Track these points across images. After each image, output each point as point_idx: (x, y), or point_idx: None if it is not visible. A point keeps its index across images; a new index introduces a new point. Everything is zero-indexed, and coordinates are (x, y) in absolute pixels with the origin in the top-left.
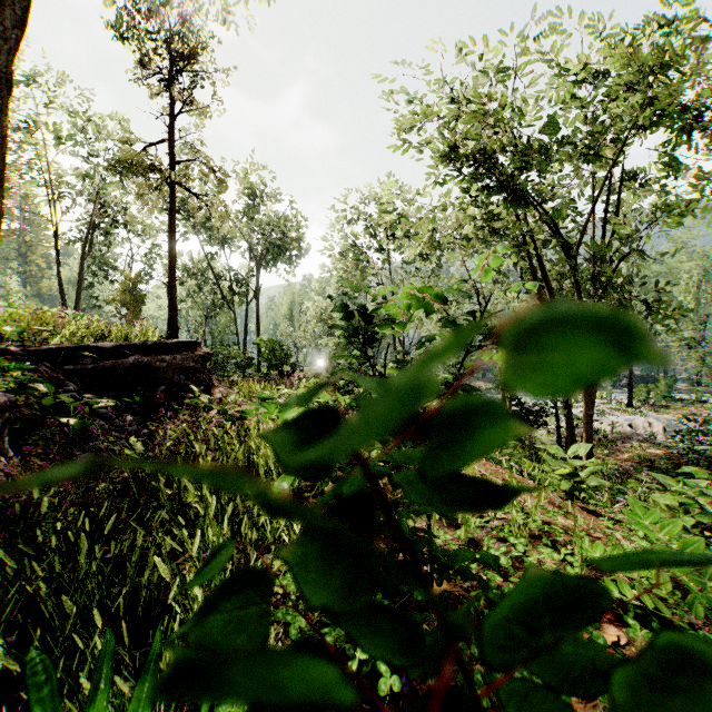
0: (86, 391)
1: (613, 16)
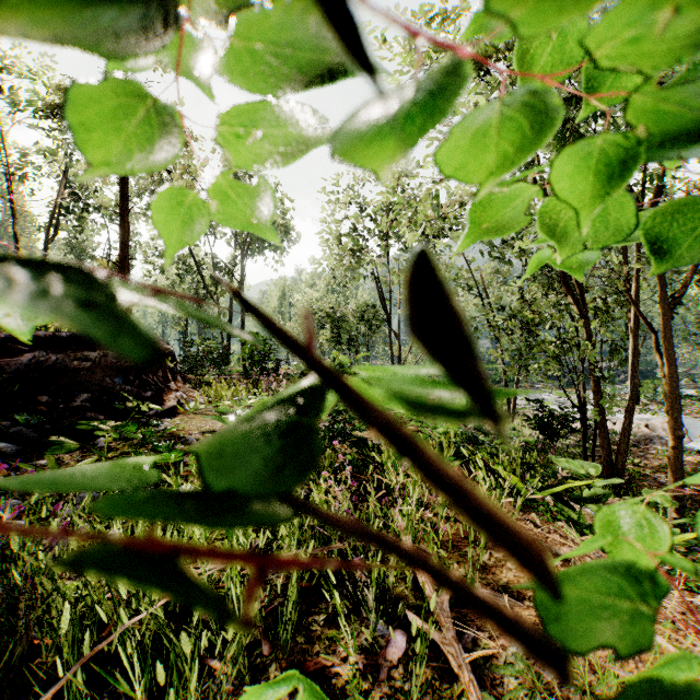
0: None
1: None
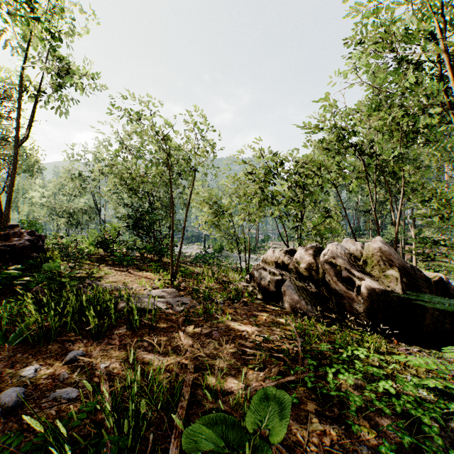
0: None
1: None
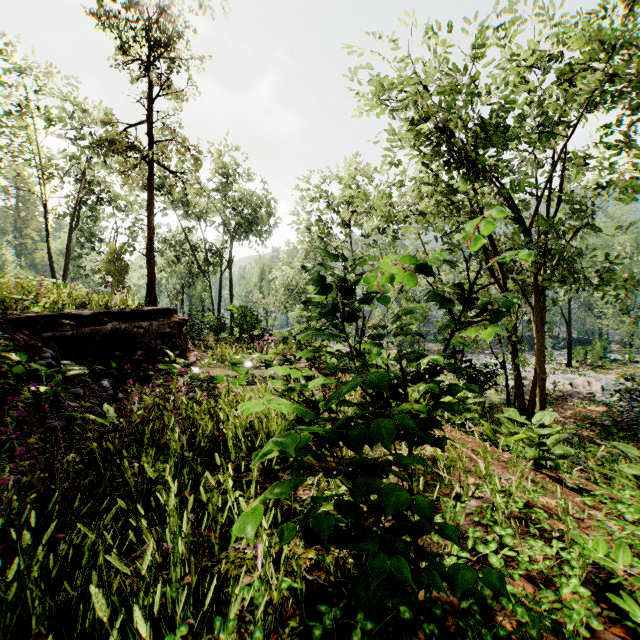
0: (64, 357)
1: (561, 5)
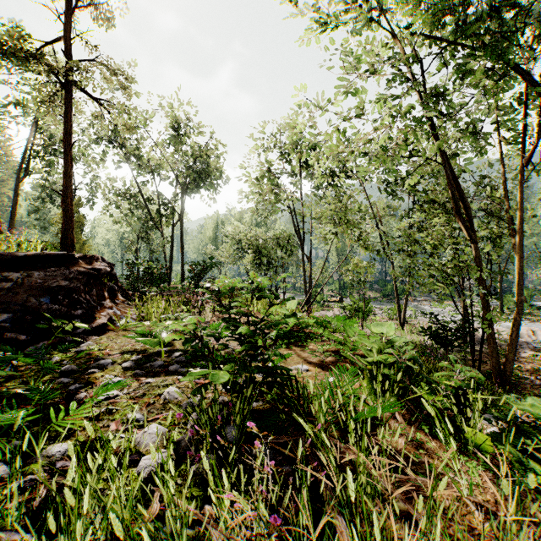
0: None
1: None
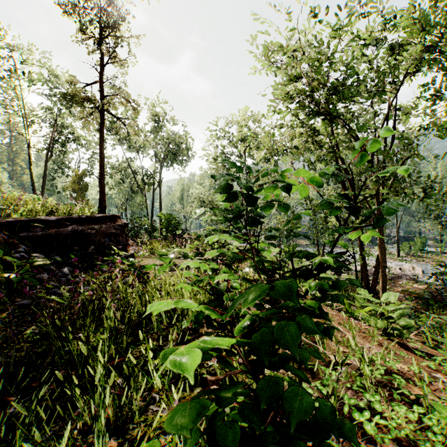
0: (35, 250)
1: None
